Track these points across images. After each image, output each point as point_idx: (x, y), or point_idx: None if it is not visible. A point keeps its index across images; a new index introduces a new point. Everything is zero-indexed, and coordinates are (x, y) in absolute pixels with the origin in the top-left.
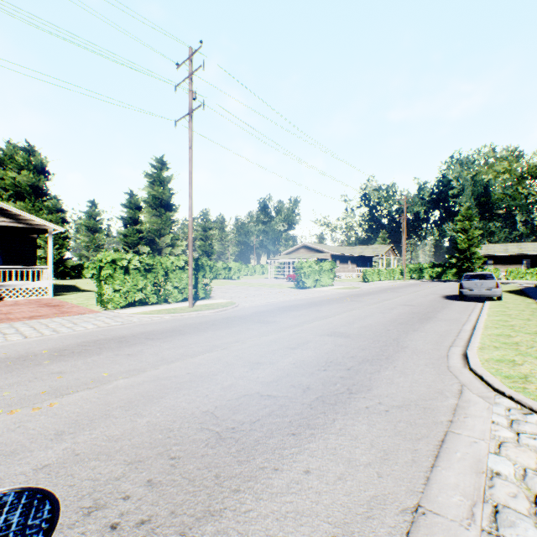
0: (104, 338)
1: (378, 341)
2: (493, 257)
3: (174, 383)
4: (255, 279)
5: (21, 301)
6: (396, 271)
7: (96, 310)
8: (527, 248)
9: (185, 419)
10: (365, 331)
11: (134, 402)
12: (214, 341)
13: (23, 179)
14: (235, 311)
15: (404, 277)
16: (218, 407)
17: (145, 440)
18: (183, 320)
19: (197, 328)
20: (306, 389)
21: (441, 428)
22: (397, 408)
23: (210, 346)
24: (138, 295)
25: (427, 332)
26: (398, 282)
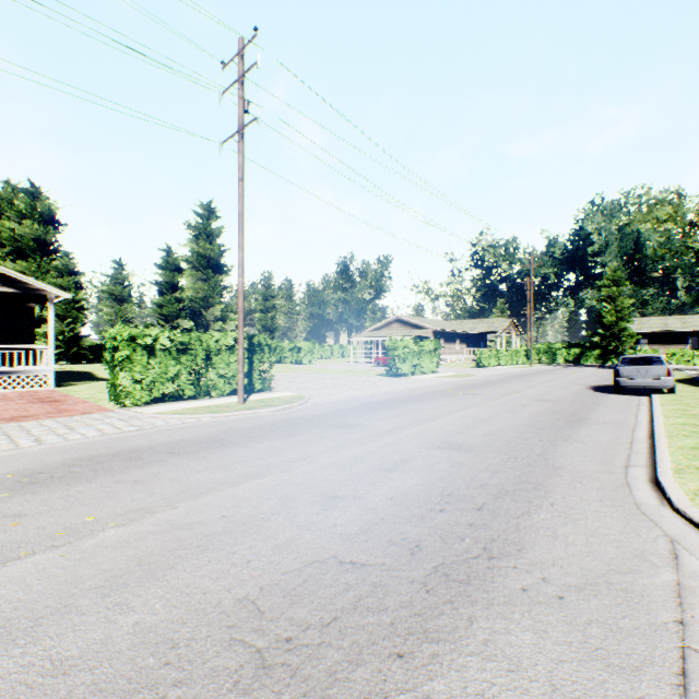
0: (106, 453)
1: (516, 457)
2: (649, 334)
3: (196, 537)
4: (332, 364)
5: (8, 394)
6: (520, 353)
7: (108, 407)
8: (693, 323)
9: (204, 616)
10: (493, 440)
11: (122, 577)
12: (270, 457)
13: (26, 232)
14: (303, 409)
15: (531, 361)
16: (265, 589)
17: (120, 673)
18: (228, 424)
19: (247, 436)
20: (415, 550)
21: (670, 640)
22: (577, 591)
23: (262, 466)
24: (168, 387)
25: (584, 443)
26: (523, 367)
